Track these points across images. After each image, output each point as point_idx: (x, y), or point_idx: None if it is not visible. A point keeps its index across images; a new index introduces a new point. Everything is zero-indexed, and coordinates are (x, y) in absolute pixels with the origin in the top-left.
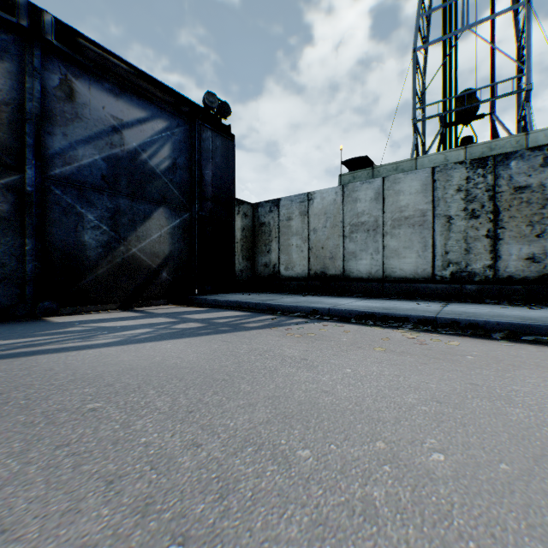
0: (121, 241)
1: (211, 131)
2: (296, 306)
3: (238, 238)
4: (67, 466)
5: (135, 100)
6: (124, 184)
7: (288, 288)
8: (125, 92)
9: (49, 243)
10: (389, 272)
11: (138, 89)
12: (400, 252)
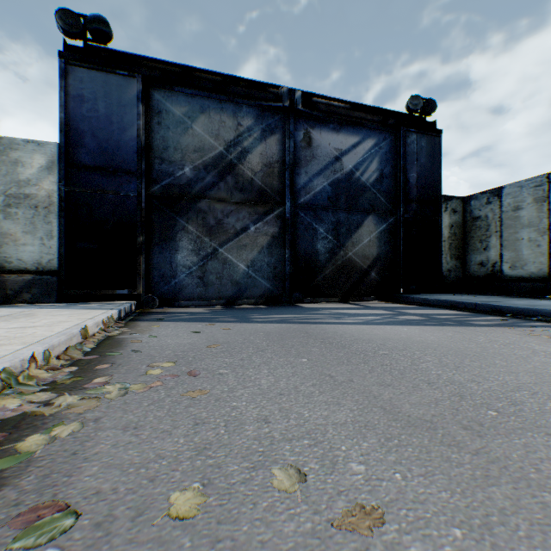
0: (340, 247)
1: (415, 134)
2: (534, 309)
3: (445, 236)
4: (395, 372)
5: (350, 130)
6: (342, 201)
7: (515, 290)
8: (343, 126)
9: (297, 252)
10: None
11: (352, 119)
12: None
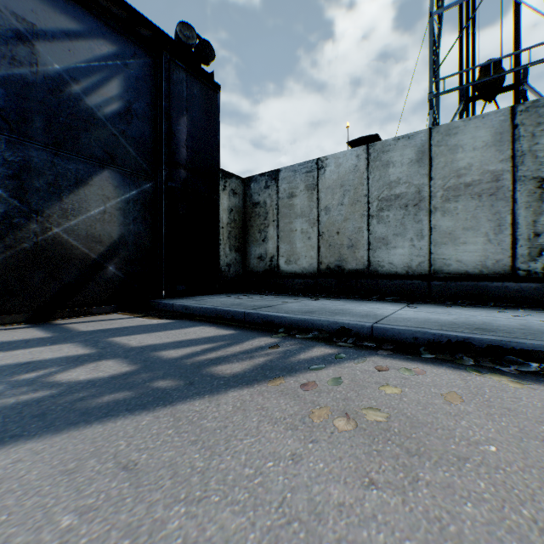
0: (31, 216)
1: (185, 73)
2: (311, 321)
3: (224, 222)
4: None
5: (60, 2)
6: (39, 127)
7: (291, 287)
8: None
9: None
10: (438, 265)
11: None
12: (457, 235)
